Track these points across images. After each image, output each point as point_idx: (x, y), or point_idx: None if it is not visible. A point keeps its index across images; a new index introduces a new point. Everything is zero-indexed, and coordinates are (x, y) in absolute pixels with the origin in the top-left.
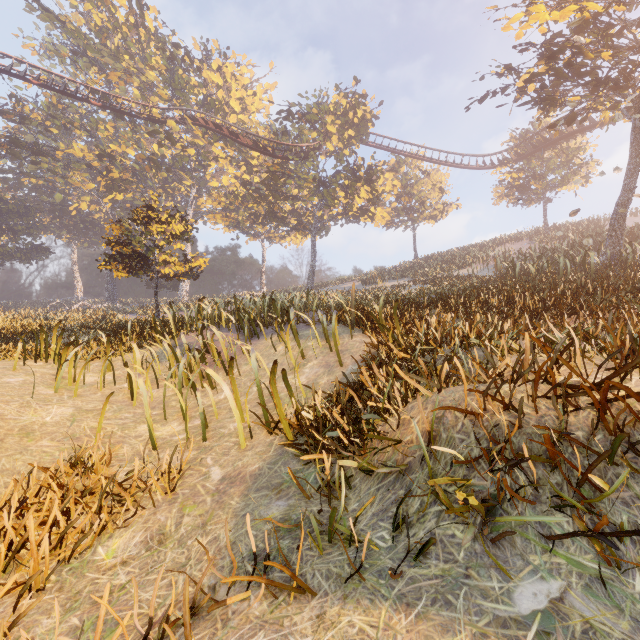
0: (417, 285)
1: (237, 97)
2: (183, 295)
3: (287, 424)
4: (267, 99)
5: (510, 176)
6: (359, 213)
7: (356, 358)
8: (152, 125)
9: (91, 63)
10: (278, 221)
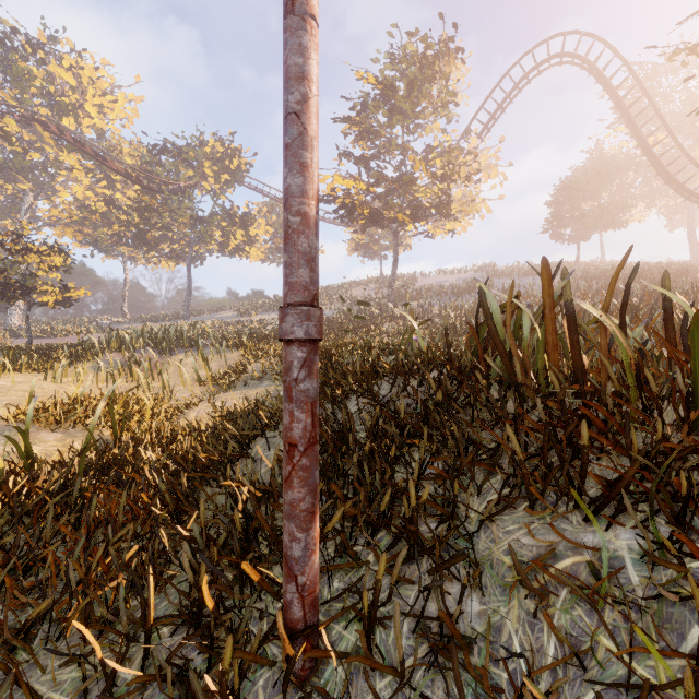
0: None
1: (95, 103)
2: (15, 318)
3: (210, 380)
4: (131, 110)
5: (357, 236)
6: (235, 250)
7: (235, 362)
8: None
9: None
10: (149, 247)
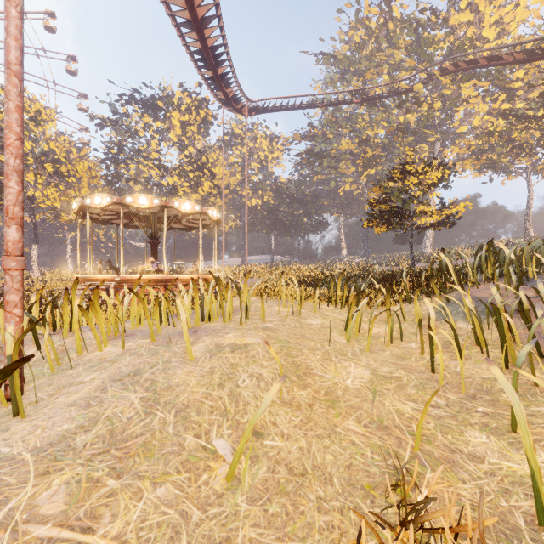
0: None
1: (492, 22)
2: (427, 248)
3: None
4: (536, 1)
5: None
6: None
7: None
8: (399, 99)
9: (353, 75)
10: None
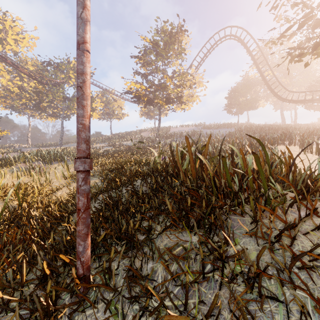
0: (108, 147)
1: (12, 38)
2: None
3: (69, 176)
4: (32, 43)
5: (144, 109)
6: None
7: None
8: None
9: None
10: (41, 110)
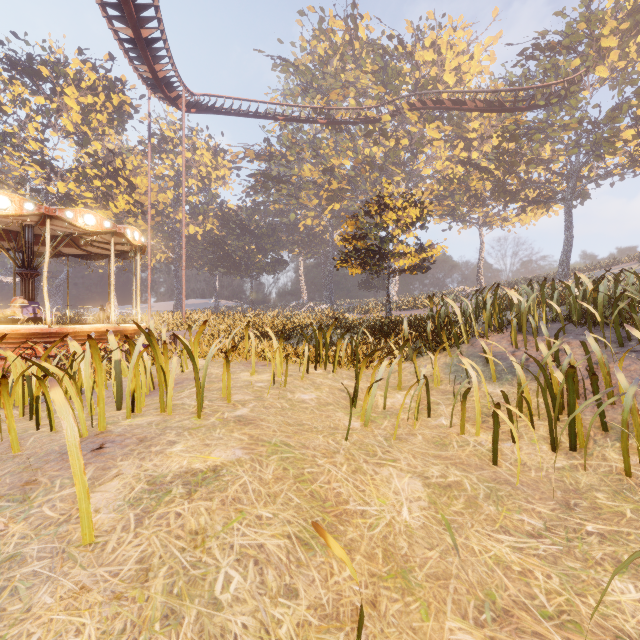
0: None
1: (452, 68)
2: (392, 294)
3: None
4: (487, 58)
5: None
6: None
7: None
8: (366, 129)
9: (316, 92)
10: (509, 196)
